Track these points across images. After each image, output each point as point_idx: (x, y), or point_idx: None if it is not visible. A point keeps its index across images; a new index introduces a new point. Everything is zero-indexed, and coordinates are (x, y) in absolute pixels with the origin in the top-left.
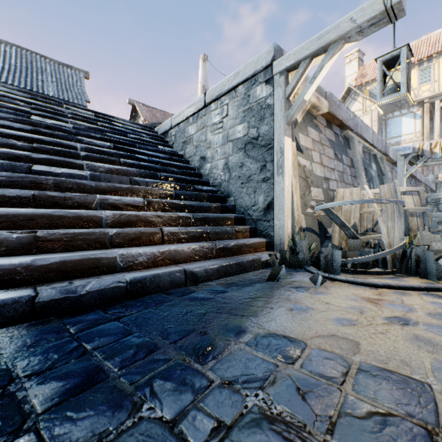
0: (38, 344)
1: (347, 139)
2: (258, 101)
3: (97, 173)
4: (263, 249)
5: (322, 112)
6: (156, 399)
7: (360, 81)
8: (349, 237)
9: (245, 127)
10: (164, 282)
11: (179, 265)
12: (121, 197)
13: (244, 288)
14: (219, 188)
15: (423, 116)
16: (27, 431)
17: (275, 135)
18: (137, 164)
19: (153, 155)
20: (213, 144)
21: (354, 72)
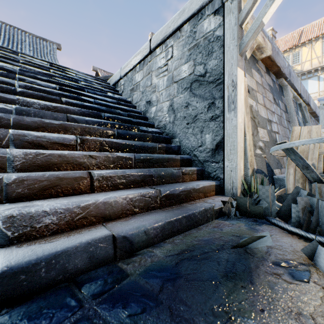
0: None
1: (281, 87)
2: (205, 36)
3: (25, 108)
4: (212, 193)
5: (265, 55)
6: None
7: None
8: (311, 180)
9: (191, 65)
10: (75, 261)
11: (109, 224)
12: (46, 133)
13: (204, 266)
14: (164, 130)
15: None
16: None
17: (226, 67)
18: (80, 104)
19: (101, 99)
20: (158, 88)
21: None
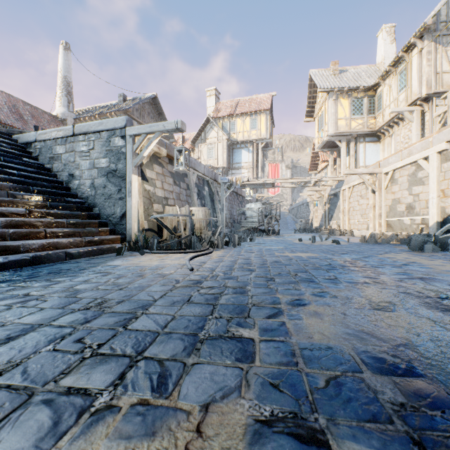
0: (0, 276)
1: None
2: (117, 147)
3: None
4: (119, 242)
5: (163, 156)
6: (68, 274)
7: (216, 114)
8: (171, 233)
9: (107, 161)
10: (52, 257)
11: (61, 250)
12: (8, 208)
13: (103, 258)
14: (87, 201)
15: (253, 151)
16: (29, 280)
17: (127, 172)
18: (8, 178)
19: (21, 169)
20: (81, 166)
21: (213, 106)
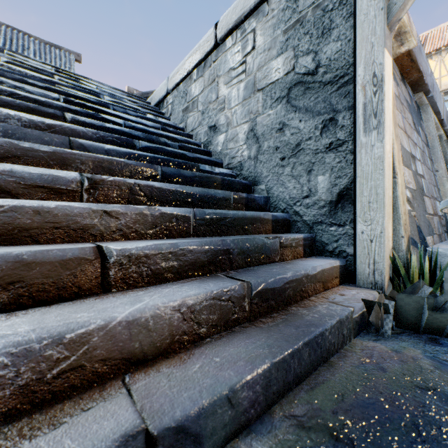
0: None
1: (418, 107)
2: (317, 2)
3: None
4: (335, 282)
5: (405, 49)
6: None
7: None
8: None
9: (288, 58)
10: None
11: (140, 381)
12: (14, 165)
13: None
14: (240, 172)
15: None
16: None
17: (360, 51)
18: (99, 126)
19: (135, 122)
20: (228, 103)
21: None
